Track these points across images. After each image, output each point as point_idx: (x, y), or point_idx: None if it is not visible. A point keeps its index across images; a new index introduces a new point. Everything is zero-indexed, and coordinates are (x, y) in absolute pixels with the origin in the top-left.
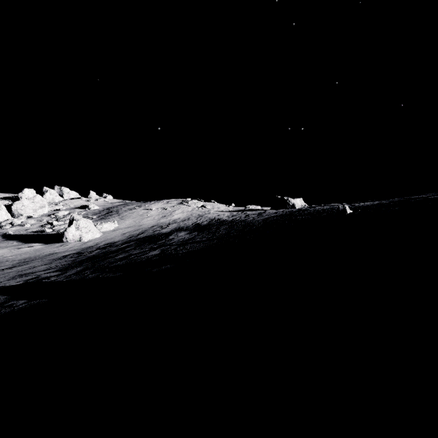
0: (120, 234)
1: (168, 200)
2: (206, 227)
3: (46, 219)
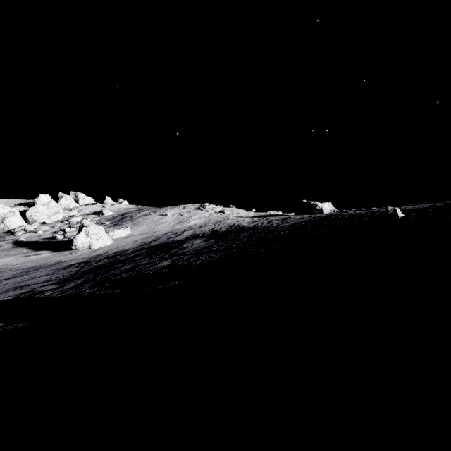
0: (132, 241)
1: (185, 206)
2: (224, 234)
3: (59, 225)
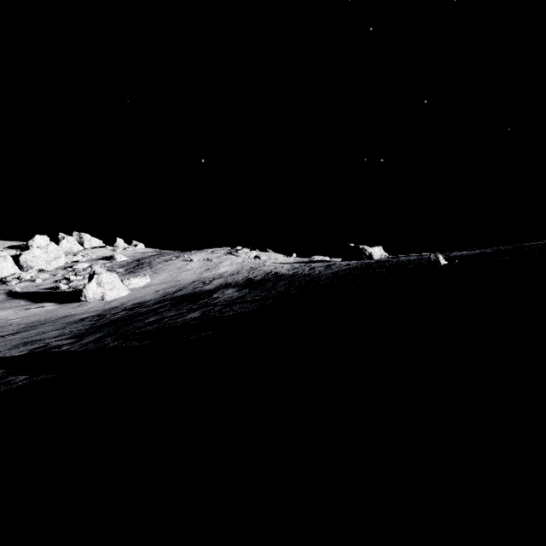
0: (153, 291)
1: (213, 250)
2: (260, 283)
3: (61, 273)
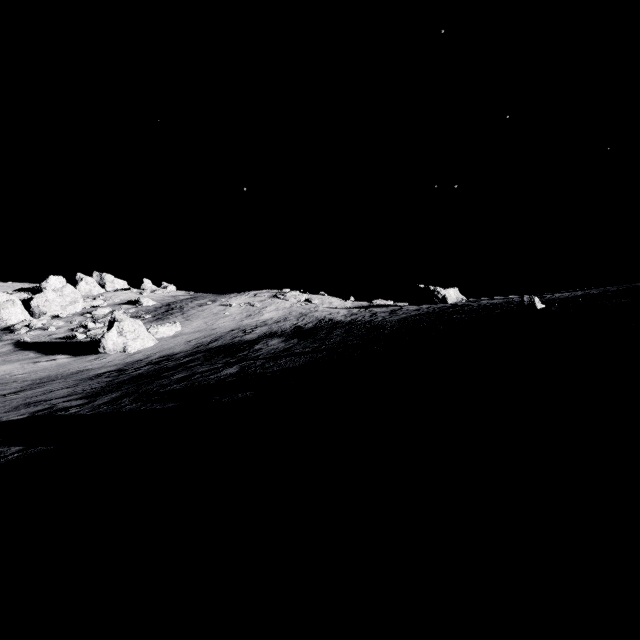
0: (184, 342)
1: (256, 292)
2: (311, 332)
3: (78, 319)
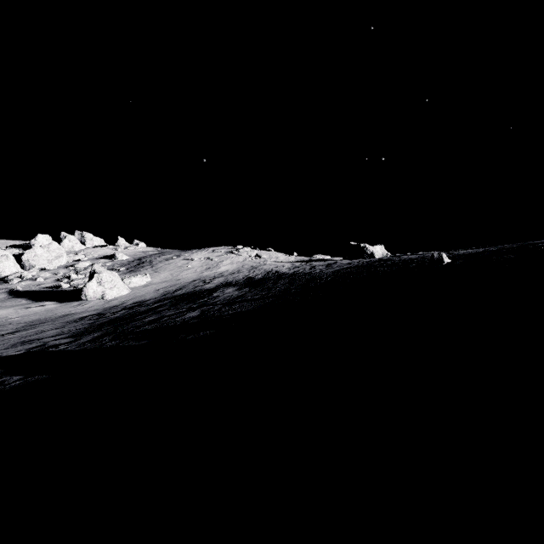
0: (153, 290)
1: (214, 248)
2: (260, 282)
3: (63, 271)
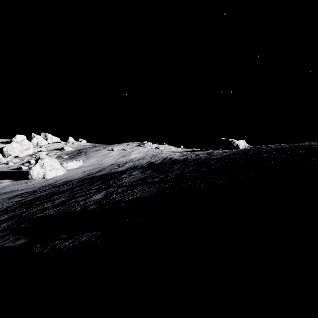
0: (81, 172)
1: (128, 143)
2: (159, 166)
3: (27, 158)
